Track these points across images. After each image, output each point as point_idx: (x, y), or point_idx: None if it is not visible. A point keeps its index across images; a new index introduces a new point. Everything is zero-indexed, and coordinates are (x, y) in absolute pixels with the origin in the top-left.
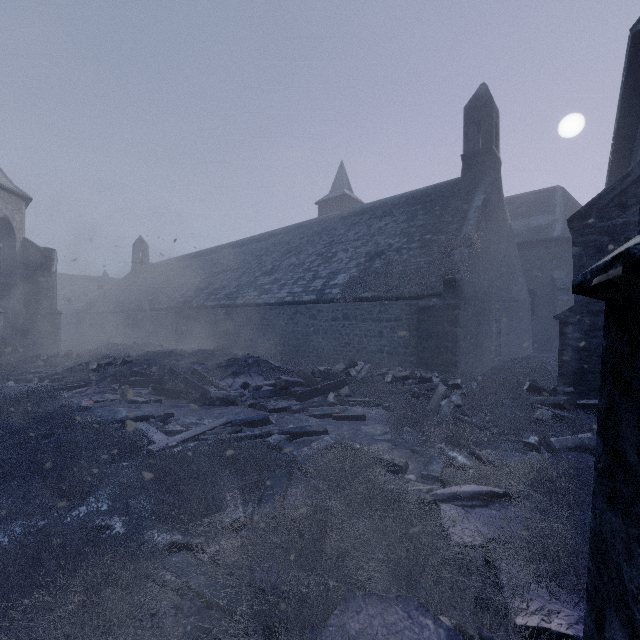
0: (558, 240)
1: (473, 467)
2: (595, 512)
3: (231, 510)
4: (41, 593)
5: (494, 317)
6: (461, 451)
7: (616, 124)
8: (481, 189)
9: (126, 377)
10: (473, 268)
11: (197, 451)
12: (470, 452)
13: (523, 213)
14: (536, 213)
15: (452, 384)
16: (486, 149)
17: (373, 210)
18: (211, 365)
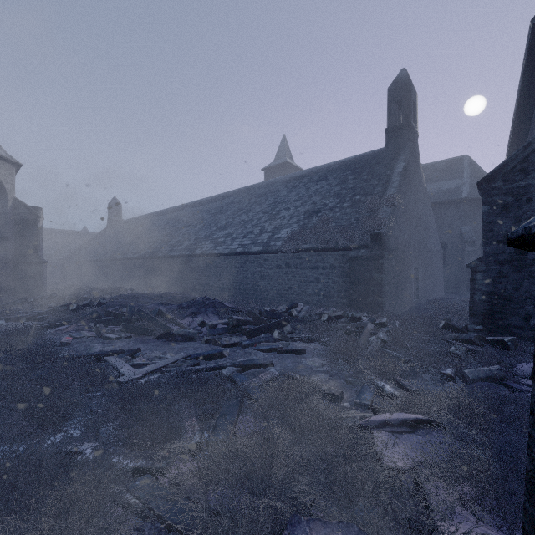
0: (465, 201)
1: (399, 396)
2: (532, 455)
3: (189, 436)
4: (15, 518)
5: (413, 265)
6: (388, 381)
7: (517, 102)
8: (402, 157)
9: (101, 317)
10: (395, 224)
11: (160, 383)
12: (396, 382)
13: (436, 178)
14: (447, 178)
15: (379, 322)
16: (406, 124)
17: (311, 175)
18: (174, 306)
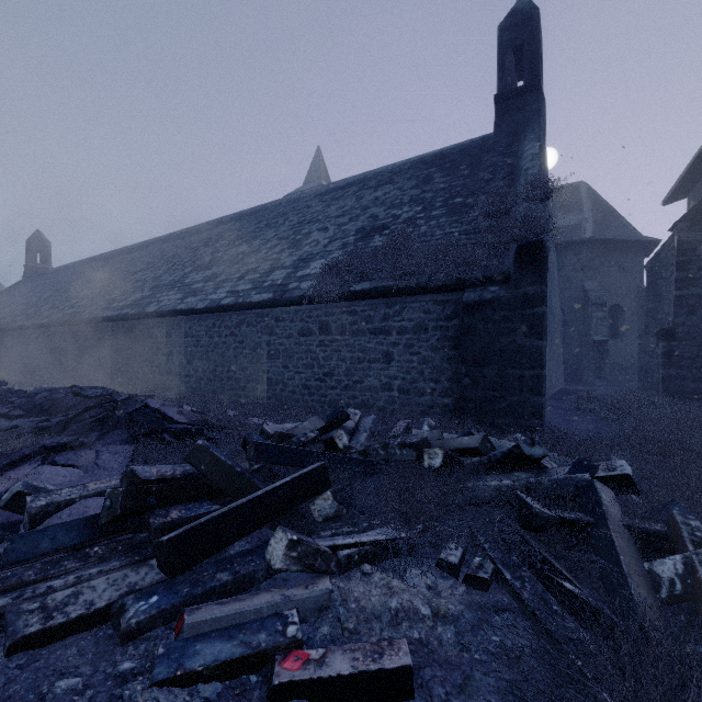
0: (590, 243)
1: None
2: None
3: None
4: None
5: None
6: None
7: None
8: (531, 136)
9: None
10: None
11: None
12: None
13: None
14: (559, 212)
15: (610, 476)
16: (532, 85)
17: (364, 181)
18: (29, 424)
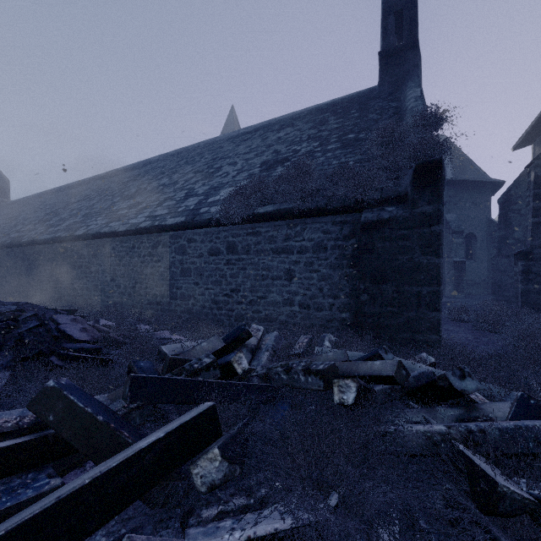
0: (450, 183)
1: None
2: None
3: None
4: None
5: None
6: None
7: None
8: (412, 84)
9: None
10: None
11: None
12: None
13: None
14: None
15: None
16: (411, 43)
17: (268, 126)
18: None
